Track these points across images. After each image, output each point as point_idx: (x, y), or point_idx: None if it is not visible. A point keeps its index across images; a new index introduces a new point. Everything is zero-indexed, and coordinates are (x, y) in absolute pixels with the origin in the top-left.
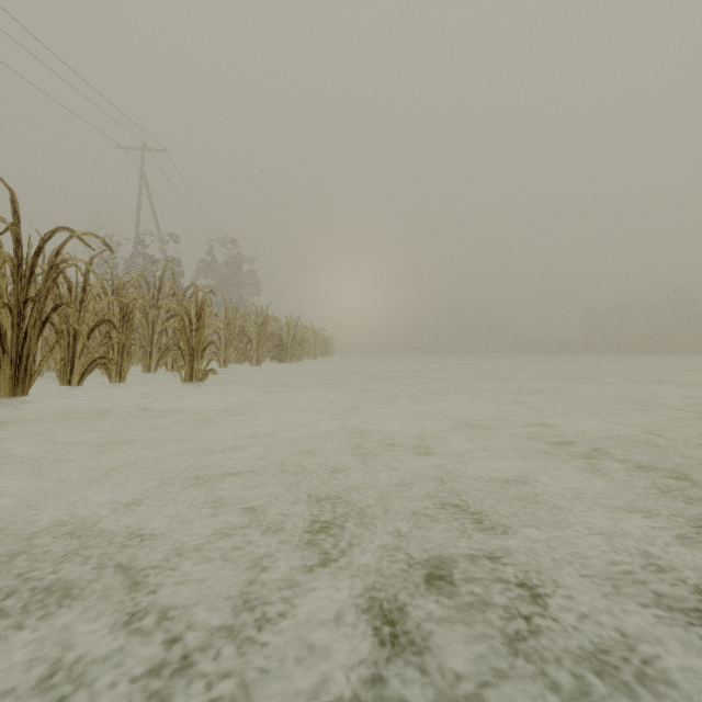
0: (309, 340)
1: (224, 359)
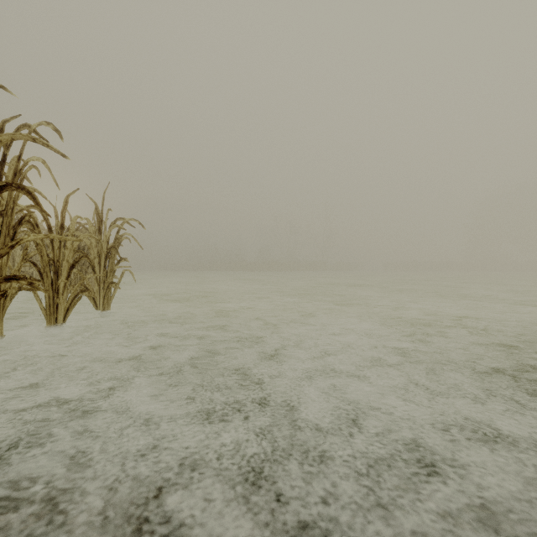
0: None
1: None
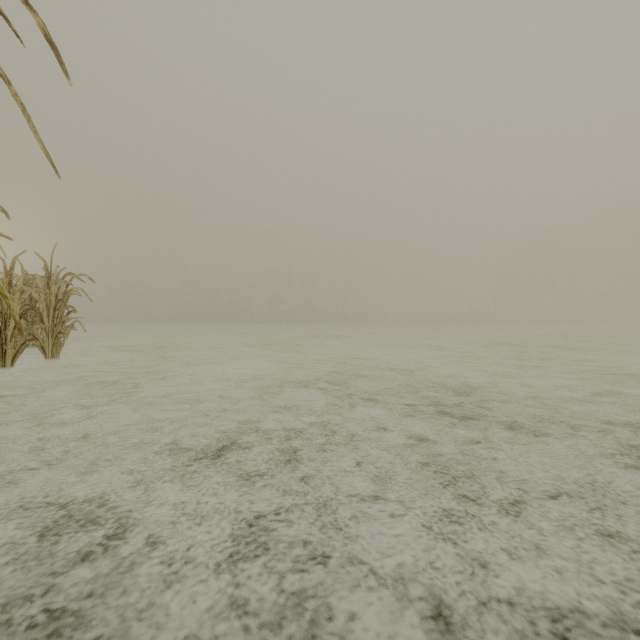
0: None
1: None
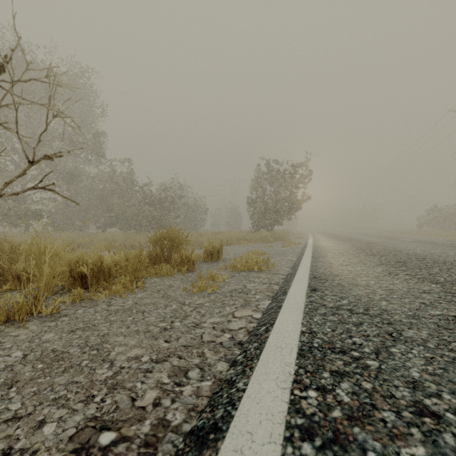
0: None
1: None
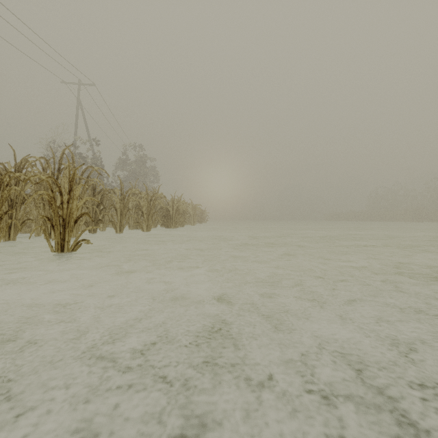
0: (190, 212)
1: (120, 226)
